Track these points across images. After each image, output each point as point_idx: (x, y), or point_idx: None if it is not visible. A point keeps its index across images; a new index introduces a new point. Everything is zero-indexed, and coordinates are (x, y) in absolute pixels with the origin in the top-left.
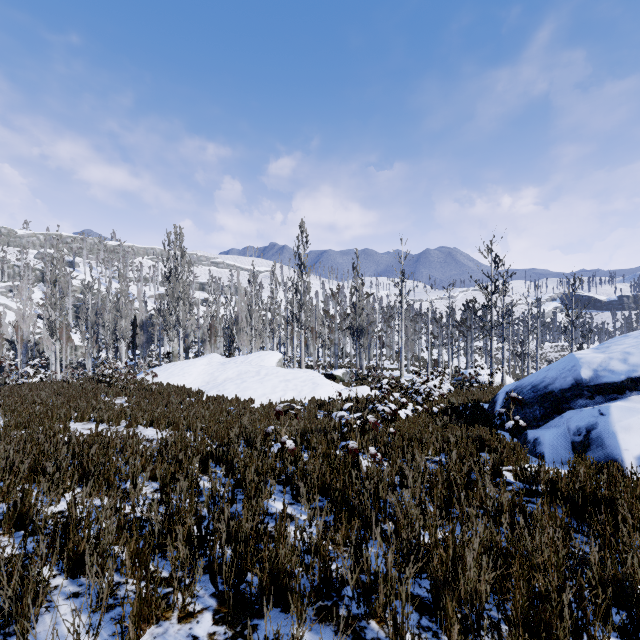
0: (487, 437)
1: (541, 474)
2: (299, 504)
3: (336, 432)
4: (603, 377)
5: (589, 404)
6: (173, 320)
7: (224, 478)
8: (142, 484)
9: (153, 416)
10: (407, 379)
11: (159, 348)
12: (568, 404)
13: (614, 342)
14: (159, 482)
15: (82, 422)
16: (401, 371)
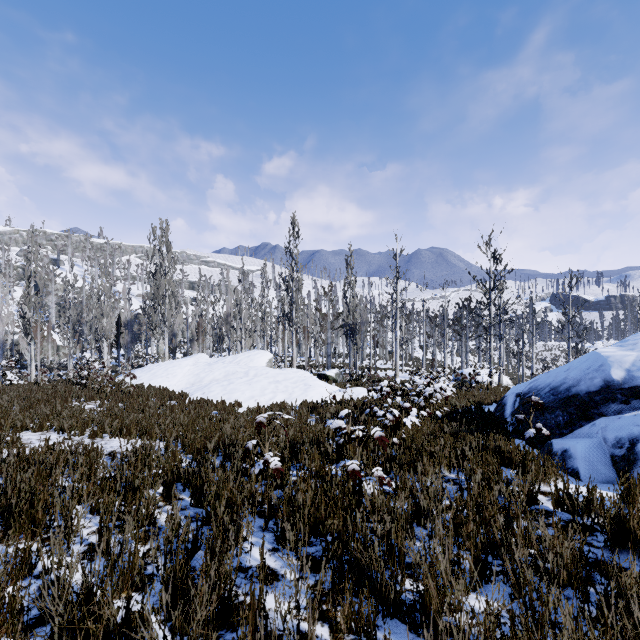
0: (507, 449)
1: (593, 503)
2: (284, 550)
3: (330, 441)
4: (639, 378)
5: (624, 409)
6: (158, 318)
7: (191, 508)
8: (76, 525)
9: (122, 424)
10: (402, 379)
11: (146, 348)
12: (598, 409)
13: (639, 339)
14: (103, 518)
15: (40, 431)
16: (396, 371)
